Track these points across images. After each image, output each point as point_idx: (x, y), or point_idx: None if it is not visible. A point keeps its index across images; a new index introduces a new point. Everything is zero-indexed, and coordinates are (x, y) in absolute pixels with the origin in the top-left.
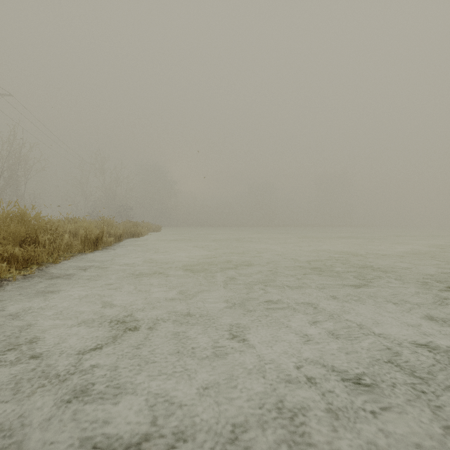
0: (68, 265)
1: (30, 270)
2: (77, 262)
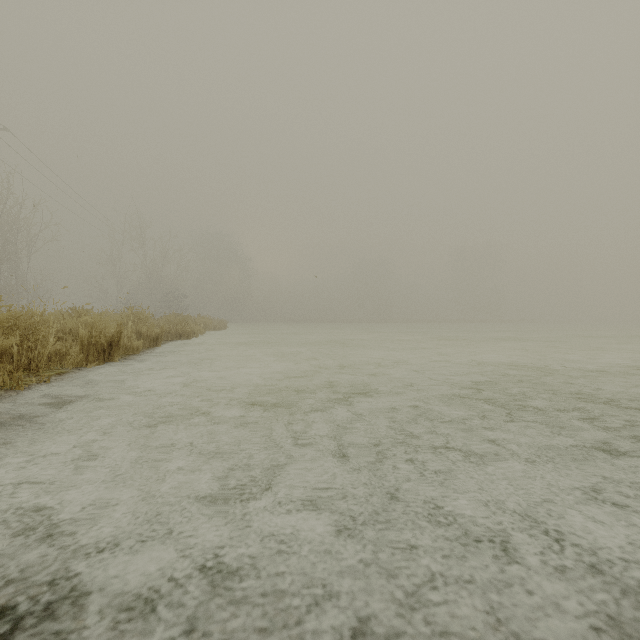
0: (40, 393)
1: None
2: (62, 387)
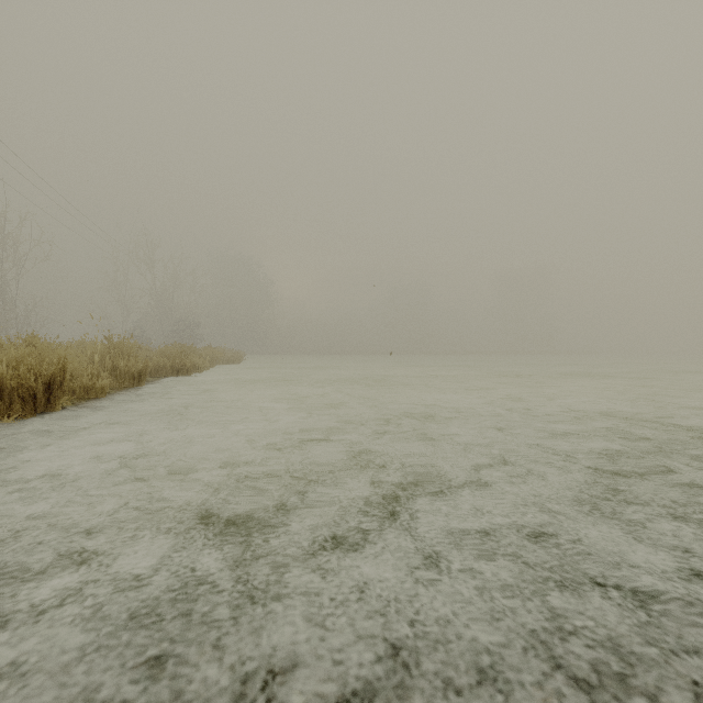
0: None
1: None
2: None
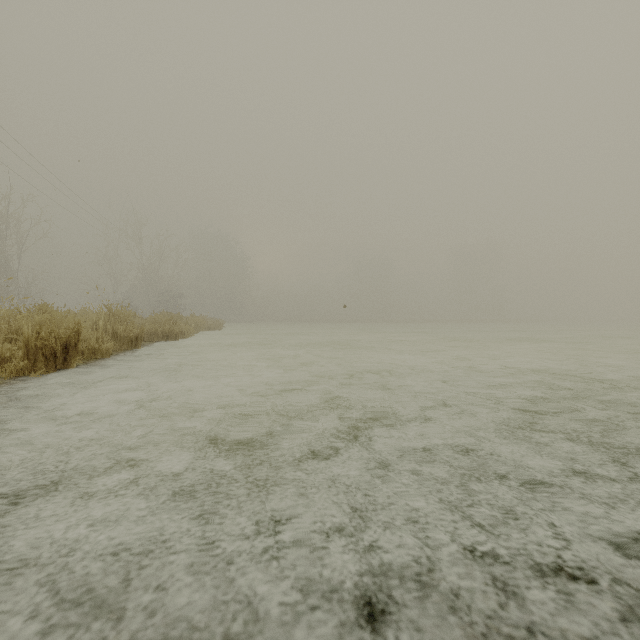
0: None
1: None
2: None
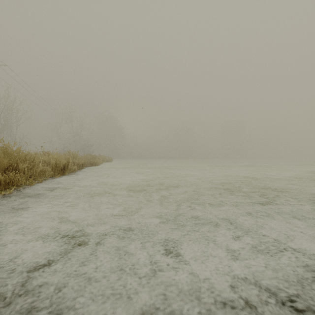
0: (40, 186)
1: (9, 191)
2: (48, 184)
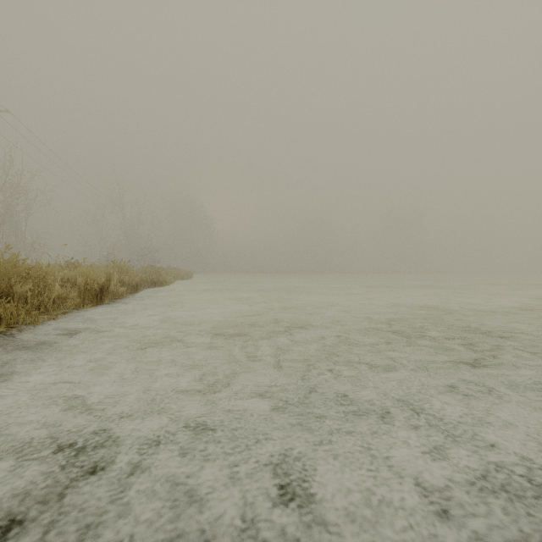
0: (52, 327)
1: None
2: (67, 322)
